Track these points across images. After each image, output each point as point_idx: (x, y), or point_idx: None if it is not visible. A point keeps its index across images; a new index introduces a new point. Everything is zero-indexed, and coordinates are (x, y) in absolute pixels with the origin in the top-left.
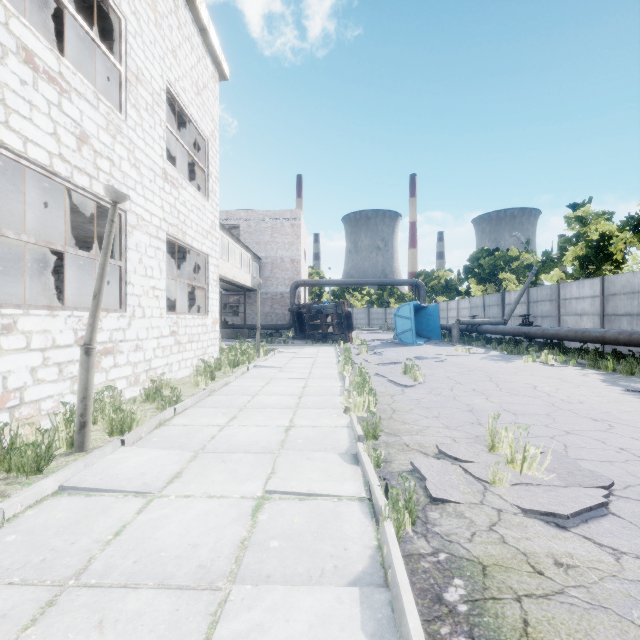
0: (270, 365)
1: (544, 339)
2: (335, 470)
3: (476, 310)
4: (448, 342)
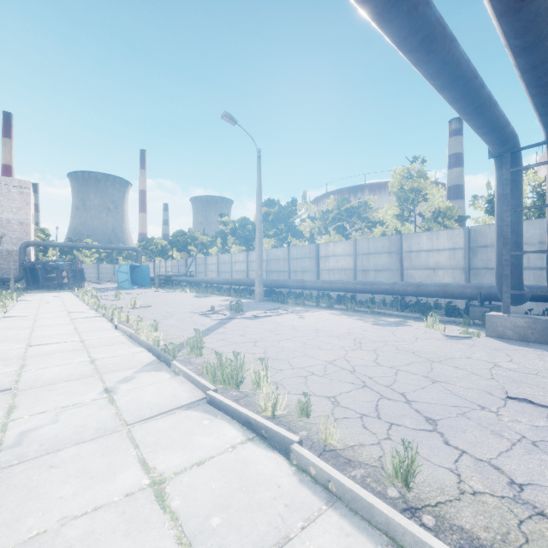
0: (31, 300)
1: (202, 284)
2: (87, 310)
3: (175, 268)
4: (154, 287)
